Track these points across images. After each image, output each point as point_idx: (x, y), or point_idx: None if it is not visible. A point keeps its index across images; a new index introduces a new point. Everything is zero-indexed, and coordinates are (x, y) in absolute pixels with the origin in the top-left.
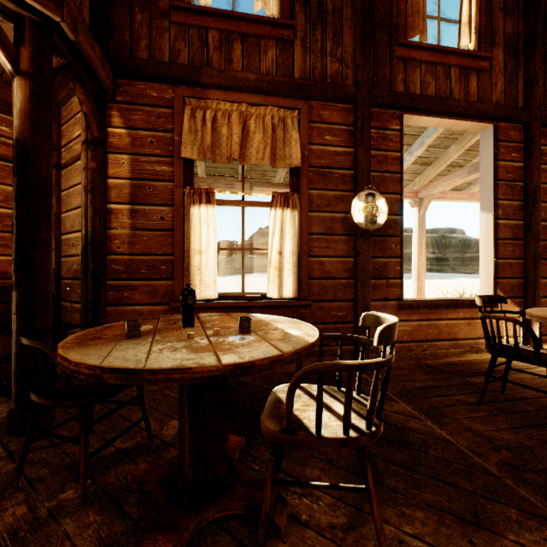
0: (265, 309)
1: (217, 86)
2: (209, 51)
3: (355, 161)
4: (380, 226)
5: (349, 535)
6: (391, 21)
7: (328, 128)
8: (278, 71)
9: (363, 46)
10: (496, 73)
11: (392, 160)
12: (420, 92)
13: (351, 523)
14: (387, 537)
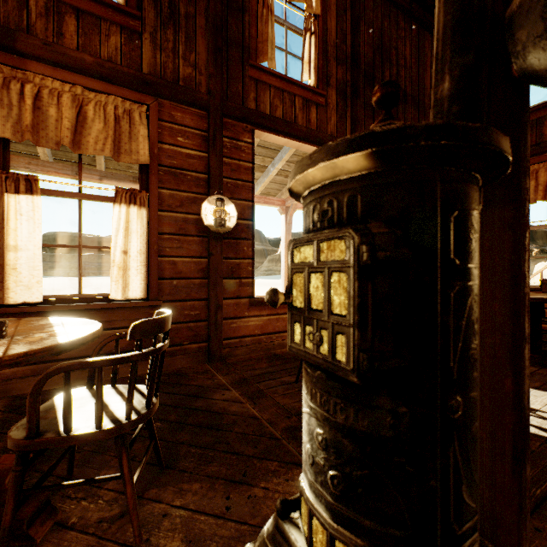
0: (107, 312)
1: (41, 59)
2: (31, 16)
3: (208, 165)
4: (230, 229)
5: (115, 524)
6: (244, 42)
7: (181, 130)
8: (123, 60)
9: (216, 58)
10: (330, 110)
11: (245, 169)
12: (269, 113)
13: (124, 512)
14: (154, 514)
